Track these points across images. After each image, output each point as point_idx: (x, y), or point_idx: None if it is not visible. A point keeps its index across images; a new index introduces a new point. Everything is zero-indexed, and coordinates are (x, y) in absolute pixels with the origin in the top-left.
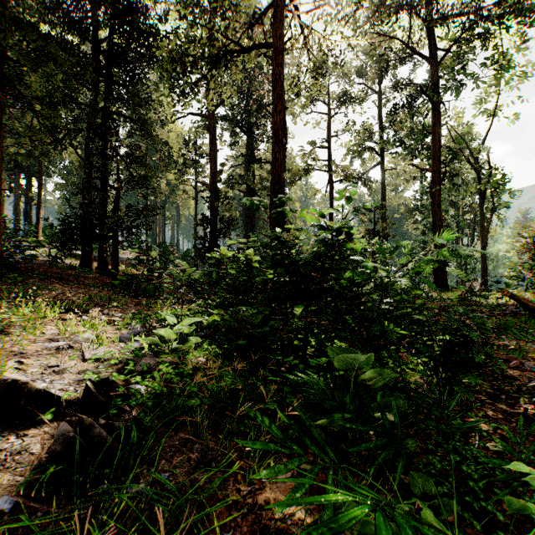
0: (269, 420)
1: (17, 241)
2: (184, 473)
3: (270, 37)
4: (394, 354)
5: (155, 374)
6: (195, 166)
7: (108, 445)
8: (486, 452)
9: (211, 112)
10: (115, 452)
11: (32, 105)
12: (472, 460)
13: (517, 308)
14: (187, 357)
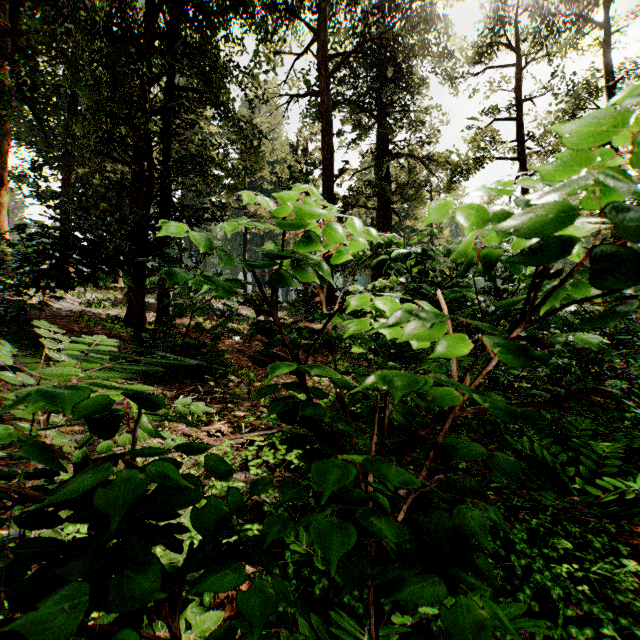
0: None
1: None
2: None
3: None
4: None
5: None
6: (304, 181)
7: None
8: None
9: (325, 84)
10: None
11: None
12: None
13: None
14: None
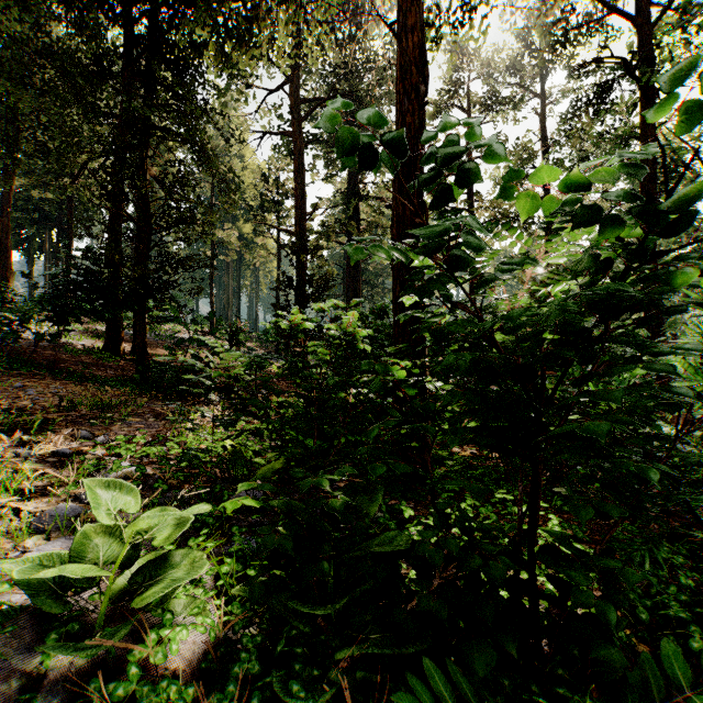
0: None
1: None
2: None
3: None
4: None
5: None
6: (276, 211)
7: None
8: None
9: (297, 127)
10: None
11: None
12: None
13: None
14: (131, 660)
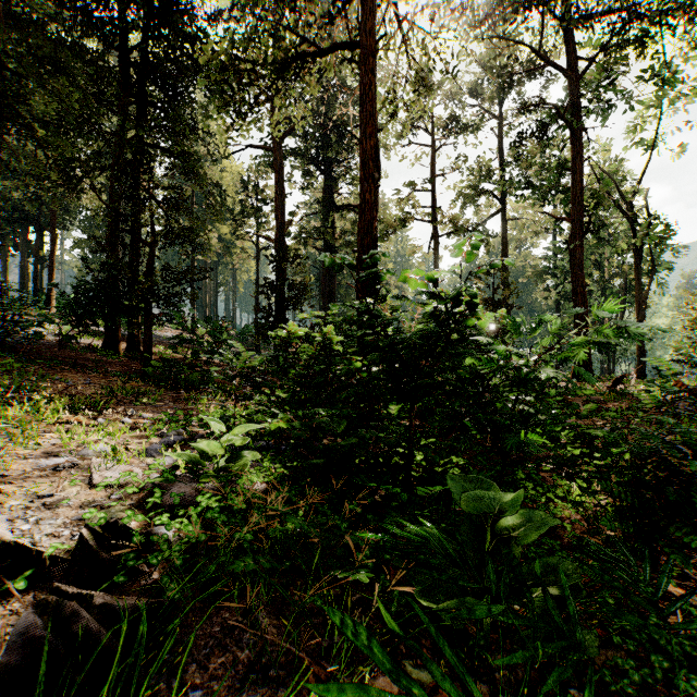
0: (367, 630)
1: (17, 314)
2: (225, 689)
3: (356, 35)
4: (534, 475)
5: (191, 511)
6: (256, 216)
7: (101, 648)
8: (696, 642)
9: (278, 144)
10: (114, 658)
11: (32, 130)
12: (684, 661)
13: (690, 405)
14: (239, 482)
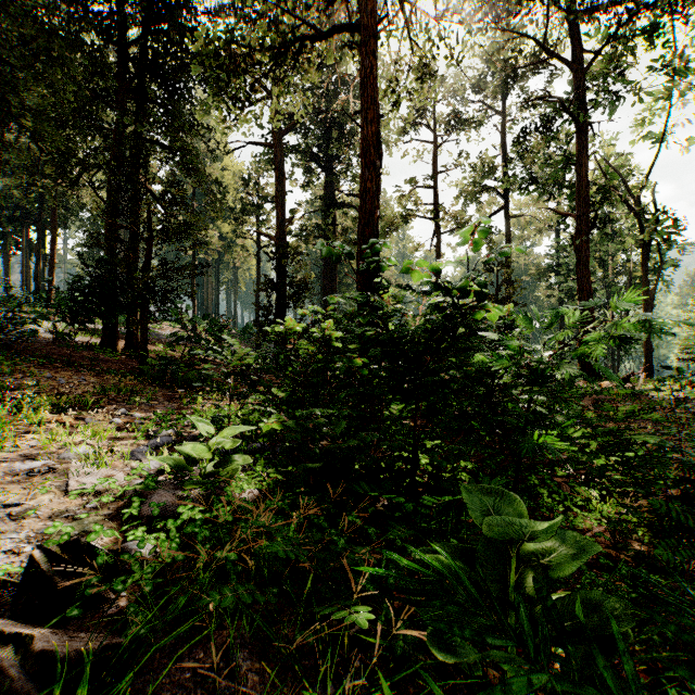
0: None
1: (9, 311)
2: None
3: (357, 20)
4: (549, 481)
5: (170, 525)
6: (257, 214)
7: None
8: None
9: (278, 140)
10: None
11: (21, 118)
12: None
13: None
14: (227, 490)
